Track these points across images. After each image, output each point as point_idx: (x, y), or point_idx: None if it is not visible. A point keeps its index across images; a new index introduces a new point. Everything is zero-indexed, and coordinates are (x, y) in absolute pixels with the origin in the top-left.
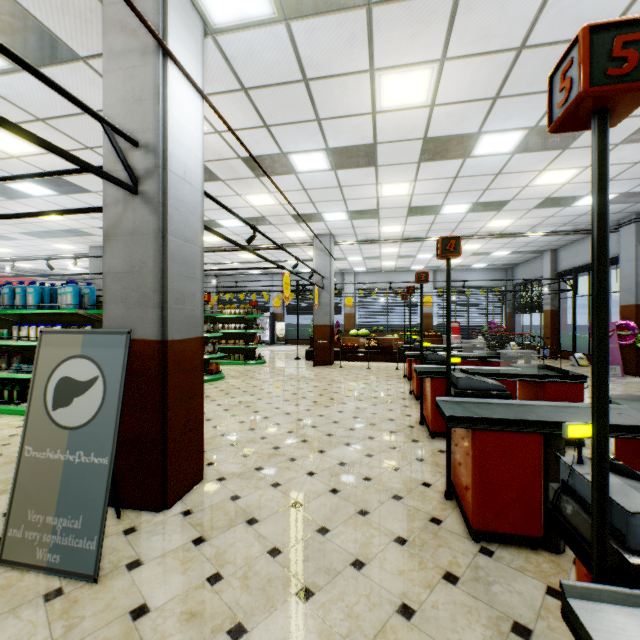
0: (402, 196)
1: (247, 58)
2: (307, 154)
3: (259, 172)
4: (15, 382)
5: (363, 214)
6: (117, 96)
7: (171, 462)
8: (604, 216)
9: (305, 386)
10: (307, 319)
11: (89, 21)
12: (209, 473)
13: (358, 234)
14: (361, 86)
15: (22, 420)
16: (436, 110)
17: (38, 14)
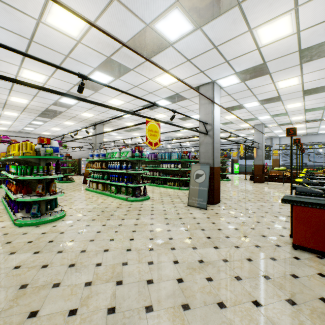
0: (298, 106)
1: (231, 89)
2: (250, 103)
3: (231, 110)
4: (160, 179)
5: (278, 115)
6: (202, 113)
7: (214, 195)
8: (291, 149)
9: (249, 188)
10: (250, 162)
11: (192, 93)
12: (221, 202)
13: (277, 122)
14: (270, 86)
15: (165, 188)
16: (305, 84)
17: (182, 95)
